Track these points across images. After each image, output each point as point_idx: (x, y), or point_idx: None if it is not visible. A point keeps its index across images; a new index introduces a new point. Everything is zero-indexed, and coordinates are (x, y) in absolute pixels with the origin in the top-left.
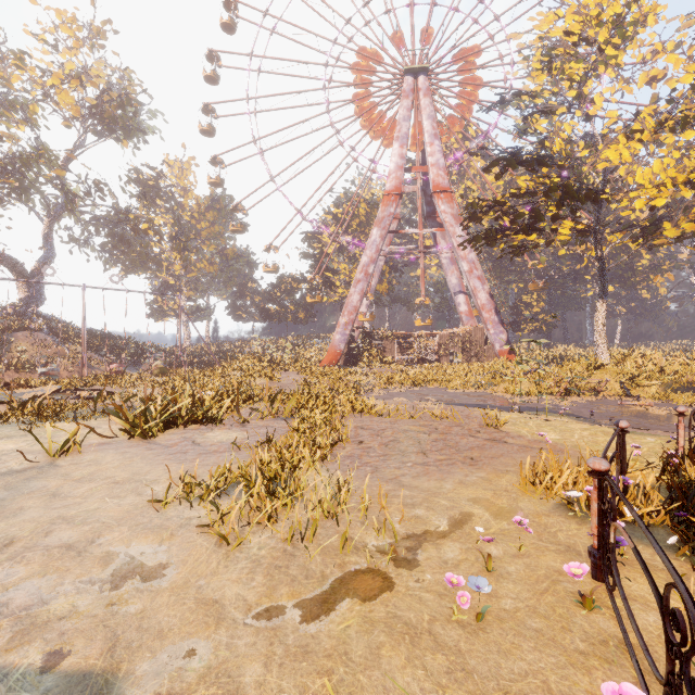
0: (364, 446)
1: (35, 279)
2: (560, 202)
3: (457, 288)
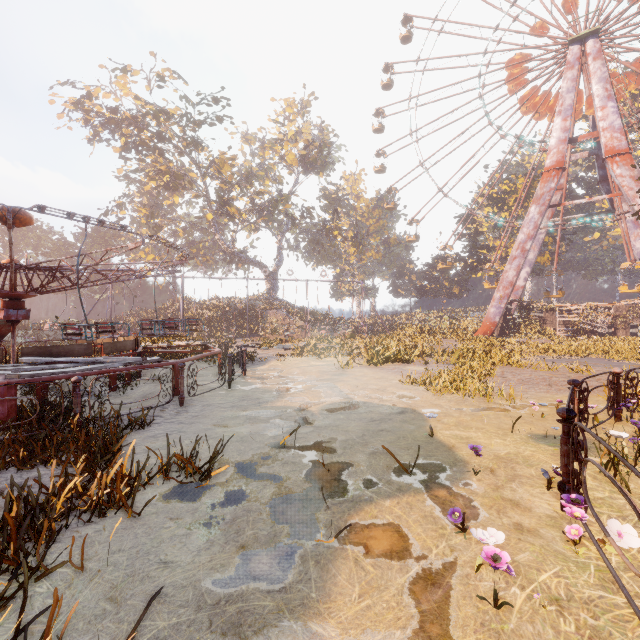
0: (506, 379)
1: (274, 276)
2: None
3: None
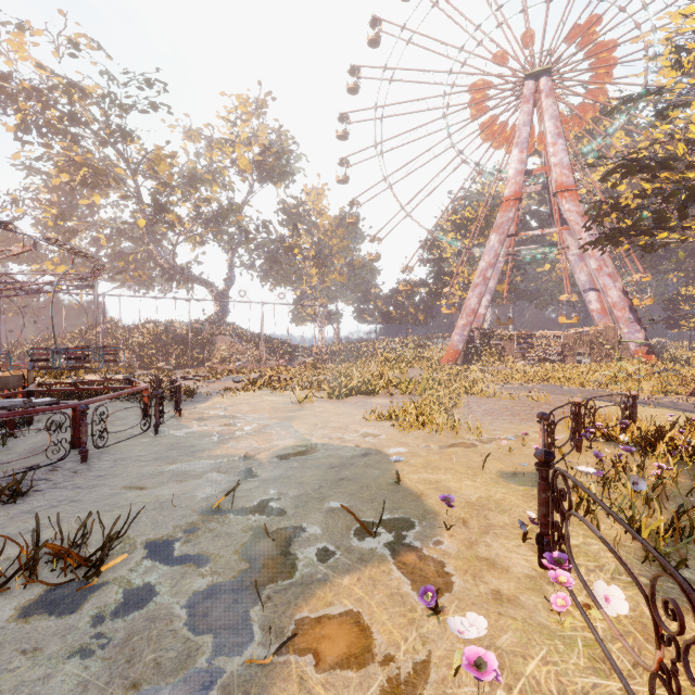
0: (472, 410)
1: (224, 297)
2: (684, 205)
3: (587, 285)
